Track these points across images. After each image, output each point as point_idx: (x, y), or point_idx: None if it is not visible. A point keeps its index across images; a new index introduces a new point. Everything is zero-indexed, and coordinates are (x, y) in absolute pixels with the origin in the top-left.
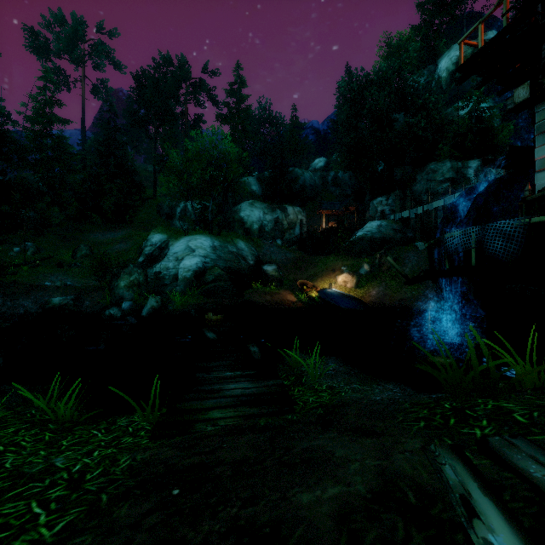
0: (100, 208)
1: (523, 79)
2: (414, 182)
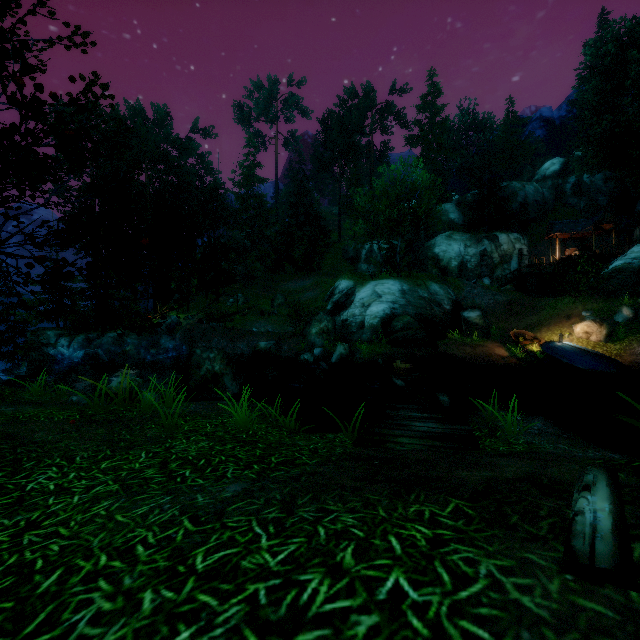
0: (292, 257)
1: None
2: None
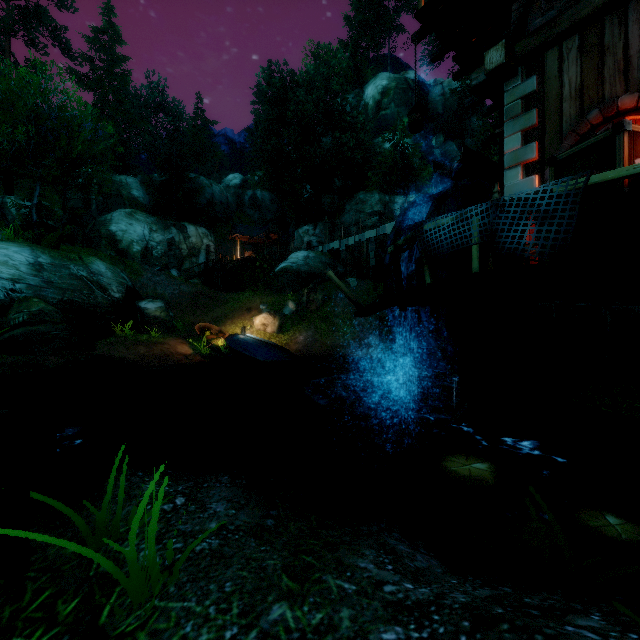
0: None
1: (483, 58)
2: (343, 212)
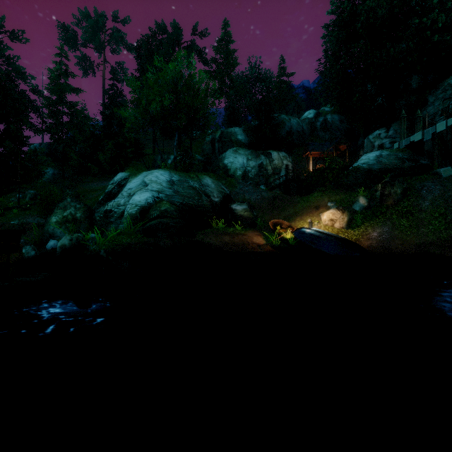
0: (100, 161)
1: None
2: (424, 106)
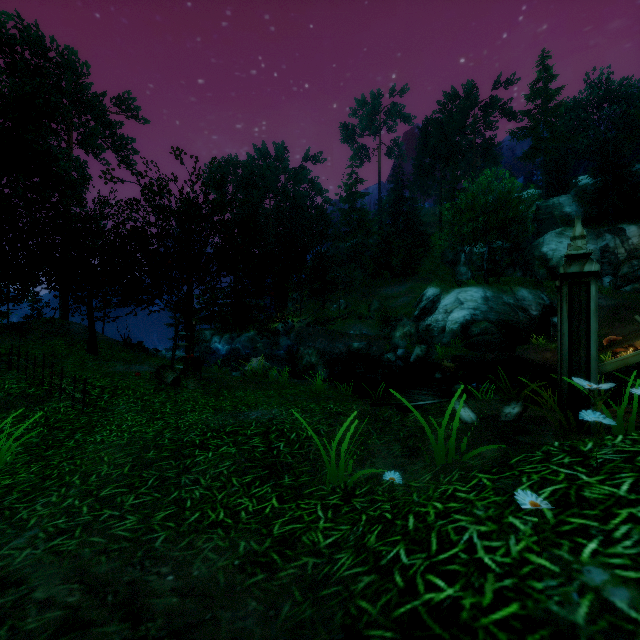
0: (390, 264)
1: None
2: None
